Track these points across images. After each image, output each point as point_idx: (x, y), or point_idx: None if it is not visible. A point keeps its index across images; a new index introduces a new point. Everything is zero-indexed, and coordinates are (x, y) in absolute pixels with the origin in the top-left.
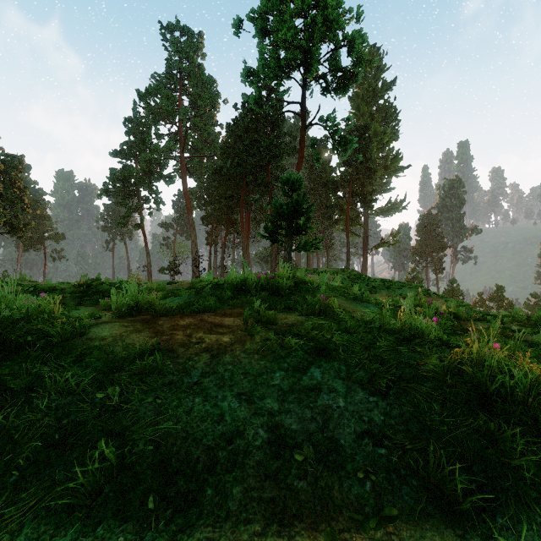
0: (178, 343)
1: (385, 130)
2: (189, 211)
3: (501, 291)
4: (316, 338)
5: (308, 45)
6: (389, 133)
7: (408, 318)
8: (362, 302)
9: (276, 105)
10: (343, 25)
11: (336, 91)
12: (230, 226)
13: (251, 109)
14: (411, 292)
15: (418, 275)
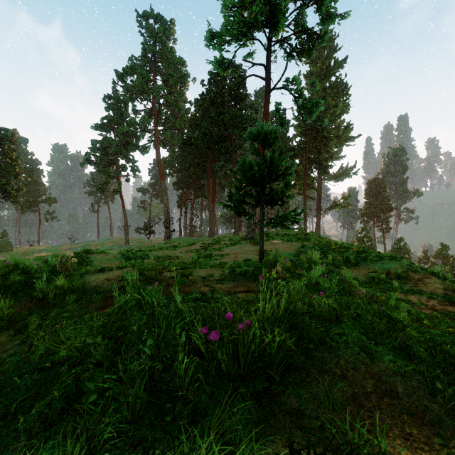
0: None
1: (337, 104)
2: (162, 178)
3: (446, 249)
4: None
5: None
6: (341, 106)
7: None
8: None
9: (239, 80)
10: None
11: (301, 54)
12: (198, 190)
13: (216, 85)
14: (392, 265)
15: (367, 235)
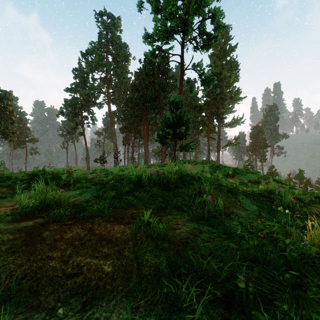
0: (48, 276)
1: (230, 75)
2: (112, 125)
3: (302, 173)
4: (221, 277)
5: (185, 17)
6: (233, 77)
7: (319, 237)
8: (234, 193)
9: (165, 59)
10: (208, 3)
11: (203, 48)
12: (137, 133)
13: (149, 62)
14: (253, 176)
15: (250, 163)
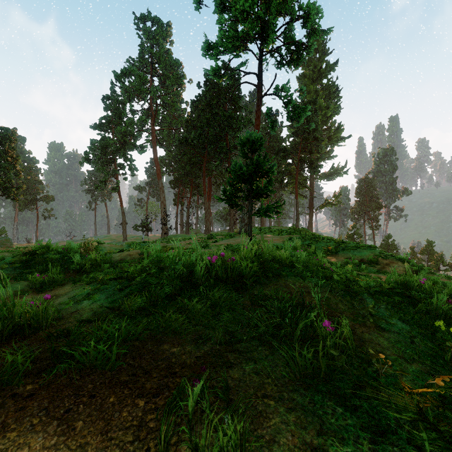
0: None
1: (328, 105)
2: (159, 176)
3: (431, 245)
4: None
5: (264, 16)
6: (332, 107)
7: None
8: (356, 295)
9: (234, 83)
10: None
11: (290, 63)
12: (194, 189)
13: (212, 87)
14: (367, 253)
15: (357, 232)
